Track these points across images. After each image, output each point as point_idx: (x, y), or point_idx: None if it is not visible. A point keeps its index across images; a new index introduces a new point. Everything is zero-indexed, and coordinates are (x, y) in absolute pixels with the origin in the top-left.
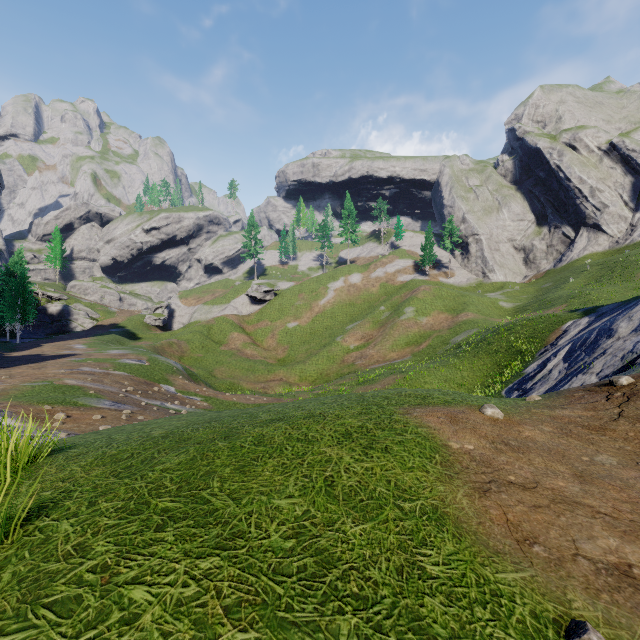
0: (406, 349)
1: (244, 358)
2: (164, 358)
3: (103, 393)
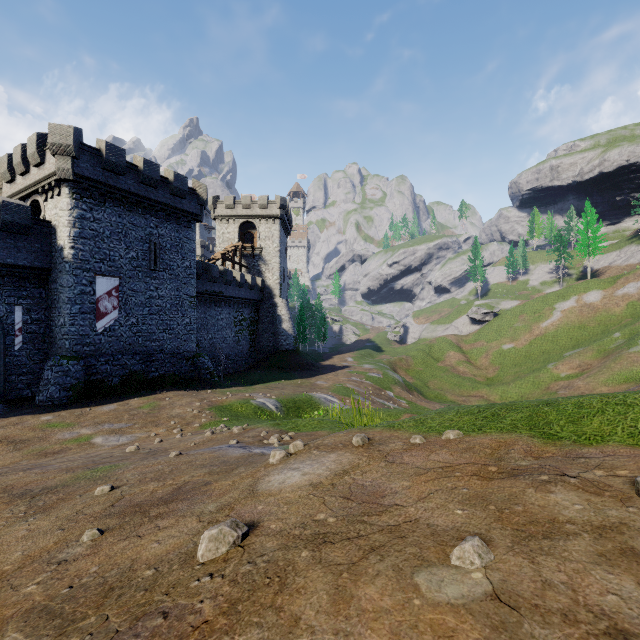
0: (622, 385)
1: (455, 374)
2: (392, 373)
3: (360, 393)
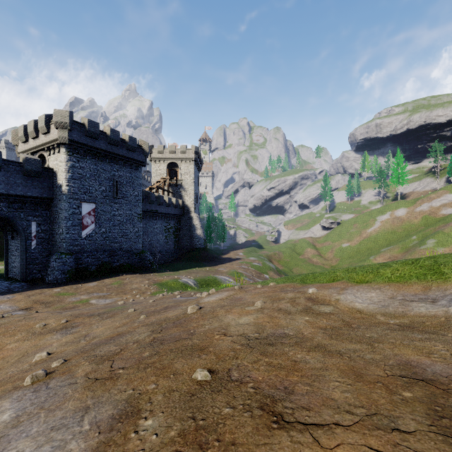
0: None
1: (310, 263)
2: (268, 263)
3: (247, 276)
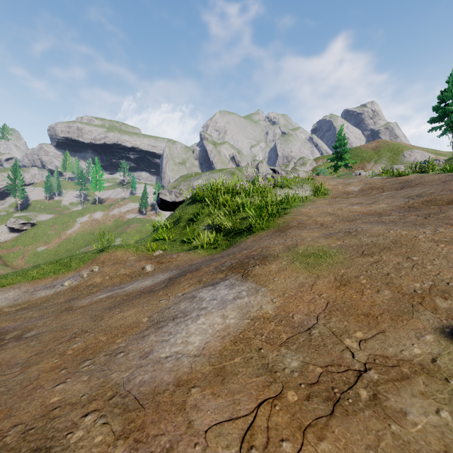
0: None
1: None
2: None
3: None
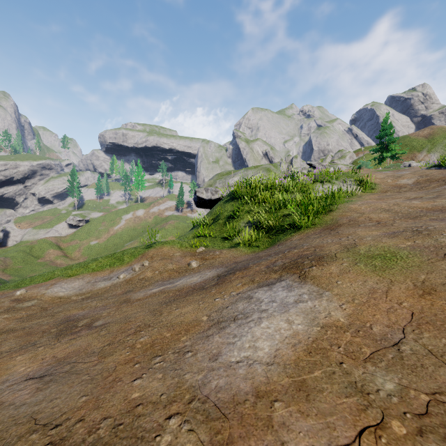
0: None
1: (53, 266)
2: None
3: None
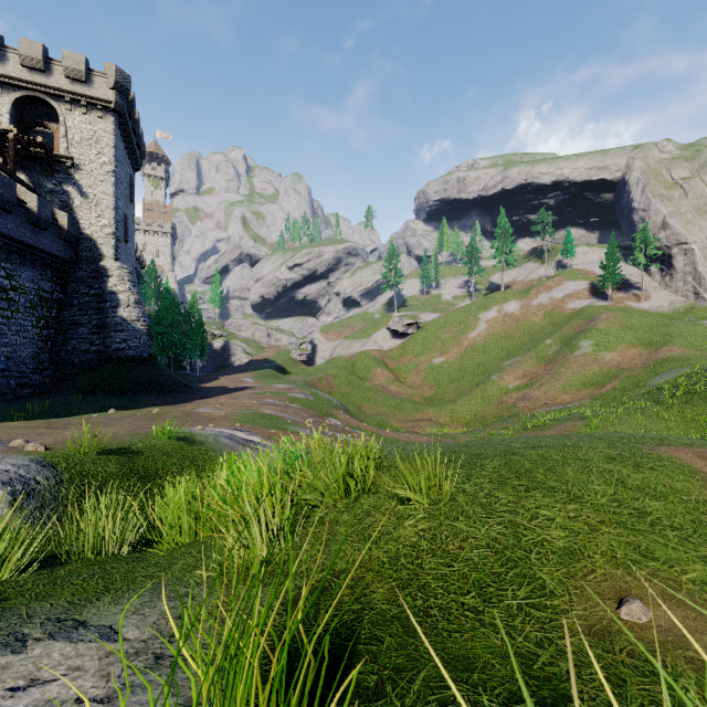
0: (583, 391)
1: (389, 395)
2: (322, 393)
3: (296, 422)
